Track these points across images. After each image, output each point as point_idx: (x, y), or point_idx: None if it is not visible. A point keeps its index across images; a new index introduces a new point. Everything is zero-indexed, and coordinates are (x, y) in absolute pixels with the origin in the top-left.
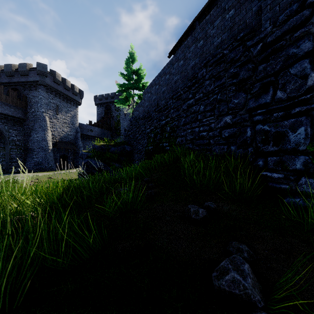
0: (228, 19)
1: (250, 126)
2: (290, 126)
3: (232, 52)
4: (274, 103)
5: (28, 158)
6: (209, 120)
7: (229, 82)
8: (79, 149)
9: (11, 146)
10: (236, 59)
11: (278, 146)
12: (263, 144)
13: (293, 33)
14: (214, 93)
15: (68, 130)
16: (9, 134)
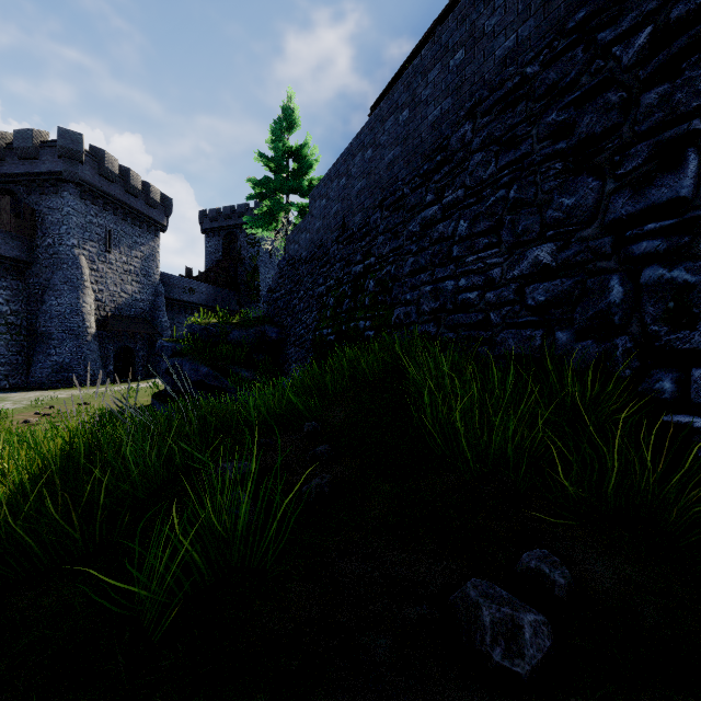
0: None
1: (619, 273)
2: None
3: (551, 68)
4: None
5: (37, 356)
6: (484, 258)
7: (544, 150)
8: (163, 333)
9: None
10: (564, 83)
11: None
12: (669, 328)
13: None
14: (497, 185)
15: (137, 289)
16: None
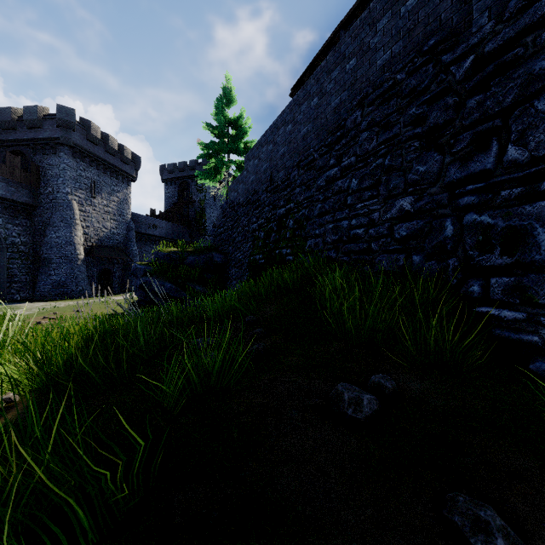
0: (405, 16)
1: (451, 217)
2: (538, 215)
3: (413, 77)
4: (503, 171)
5: (40, 276)
6: (368, 206)
7: (407, 132)
8: (133, 259)
9: (10, 254)
10: (421, 88)
11: (513, 256)
12: (479, 252)
13: (540, 31)
14: (377, 155)
15: (114, 225)
16: (6, 232)
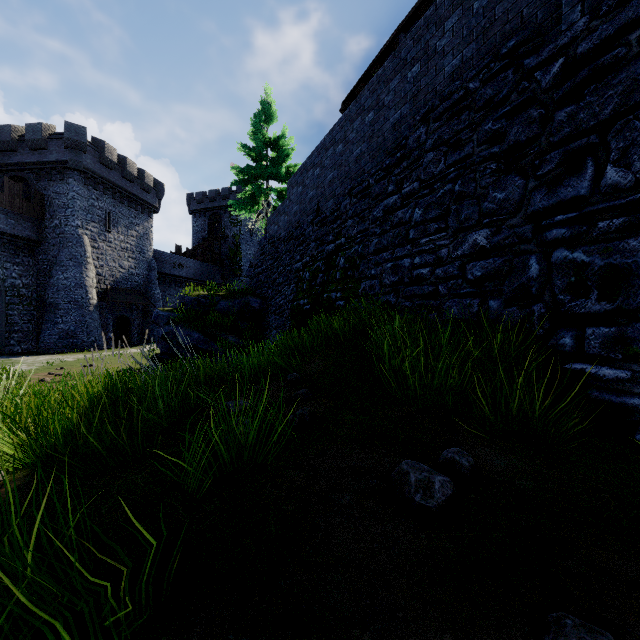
0: (479, 12)
1: (537, 254)
2: None
3: (488, 85)
4: (600, 198)
5: (45, 324)
6: (434, 240)
7: (482, 152)
8: (155, 304)
9: (10, 298)
10: (498, 99)
11: (613, 301)
12: (571, 297)
13: None
14: (445, 179)
15: (132, 264)
16: (4, 272)
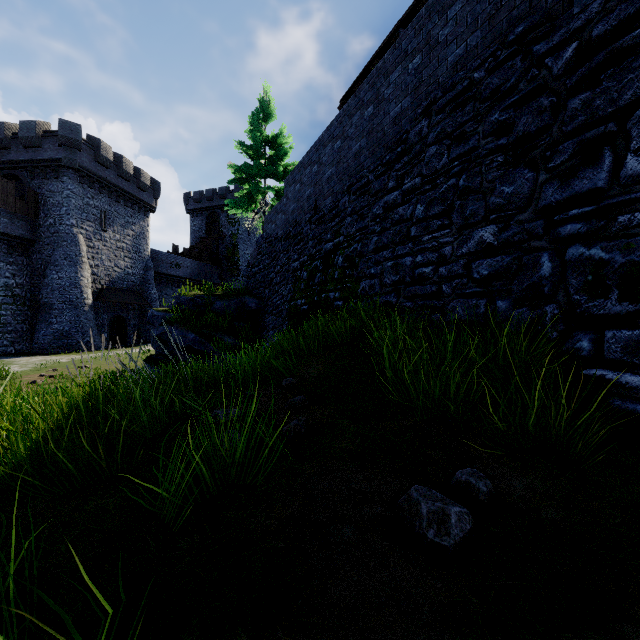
0: None
1: (549, 251)
2: None
3: (495, 74)
4: (620, 190)
5: (39, 324)
6: (437, 238)
7: (488, 145)
8: (152, 304)
9: (3, 298)
10: (505, 88)
11: (637, 301)
12: (588, 297)
13: None
14: (449, 174)
15: (129, 264)
16: None
